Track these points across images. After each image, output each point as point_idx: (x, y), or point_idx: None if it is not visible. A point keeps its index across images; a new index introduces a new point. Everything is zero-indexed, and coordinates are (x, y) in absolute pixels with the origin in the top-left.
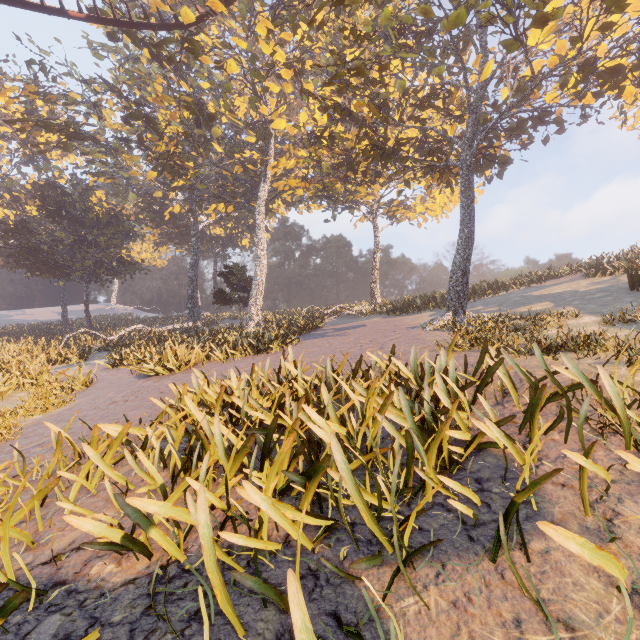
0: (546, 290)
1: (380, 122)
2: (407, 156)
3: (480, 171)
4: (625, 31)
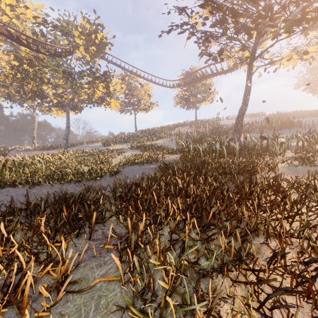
0: (92, 145)
1: (39, 84)
2: (50, 100)
3: (74, 110)
4: (97, 98)
